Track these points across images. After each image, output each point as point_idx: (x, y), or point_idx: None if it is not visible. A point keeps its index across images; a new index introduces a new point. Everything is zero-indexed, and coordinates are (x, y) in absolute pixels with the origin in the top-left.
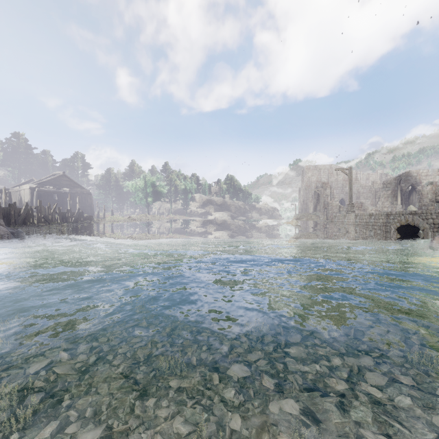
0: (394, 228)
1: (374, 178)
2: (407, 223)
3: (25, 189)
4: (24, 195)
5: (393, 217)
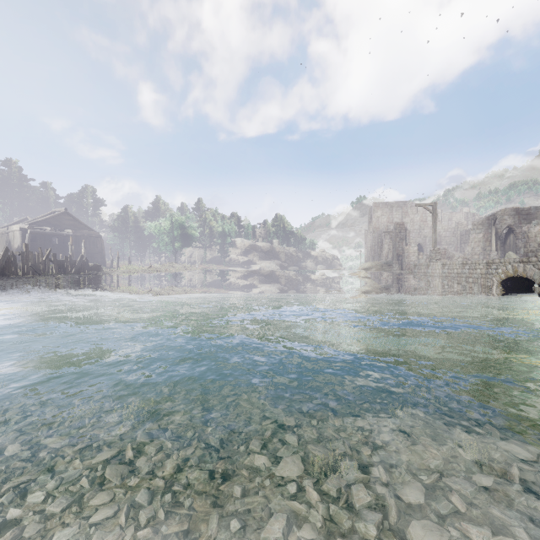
0: (497, 280)
1: (458, 219)
2: (516, 275)
3: (14, 231)
4: (13, 239)
5: (496, 266)
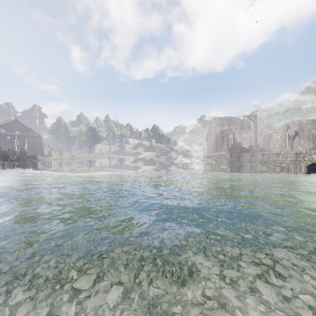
0: (304, 165)
1: (261, 127)
2: None
3: None
4: None
5: (303, 155)
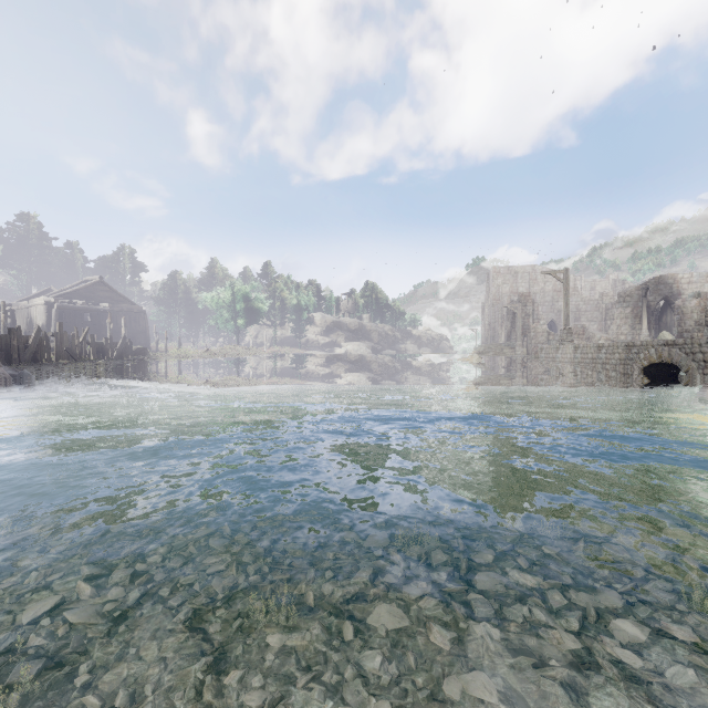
0: (638, 367)
1: (603, 288)
2: (661, 361)
3: (37, 305)
4: (36, 315)
5: (637, 350)
